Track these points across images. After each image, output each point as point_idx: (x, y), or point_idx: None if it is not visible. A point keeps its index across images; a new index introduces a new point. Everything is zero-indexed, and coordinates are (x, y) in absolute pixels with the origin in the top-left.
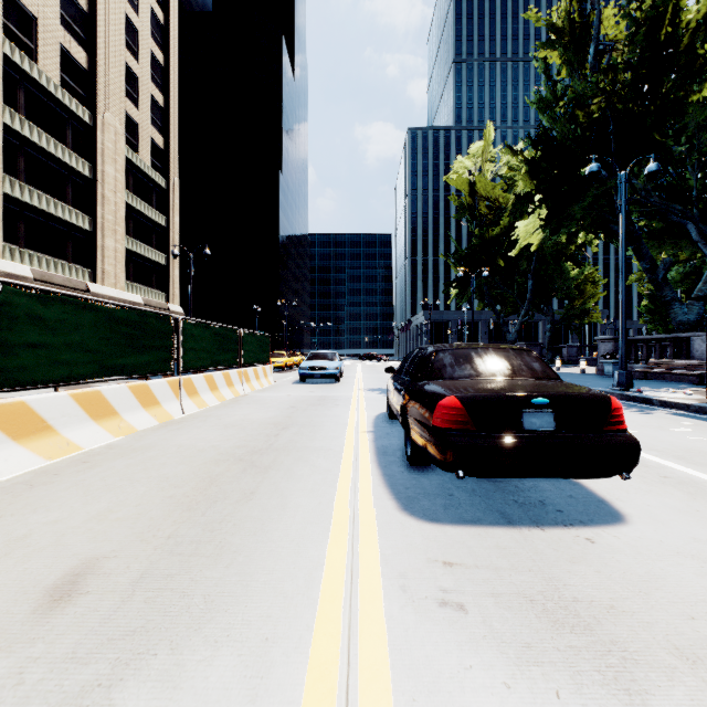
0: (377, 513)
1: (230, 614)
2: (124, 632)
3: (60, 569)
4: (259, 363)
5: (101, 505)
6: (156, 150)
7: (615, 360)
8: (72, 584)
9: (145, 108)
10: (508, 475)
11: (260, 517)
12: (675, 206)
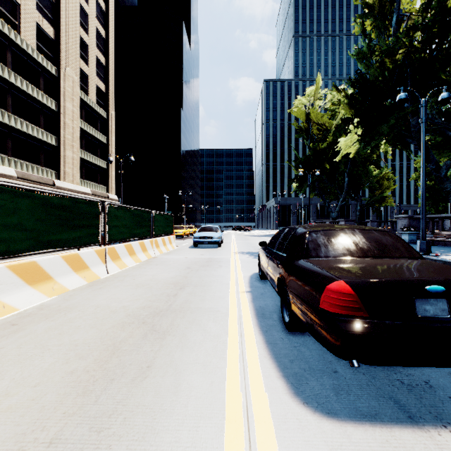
0: (269, 400)
1: None
2: None
3: None
4: (165, 234)
5: (1, 384)
6: (100, 93)
7: (410, 232)
8: None
9: (93, 66)
10: (405, 365)
11: (152, 406)
12: None
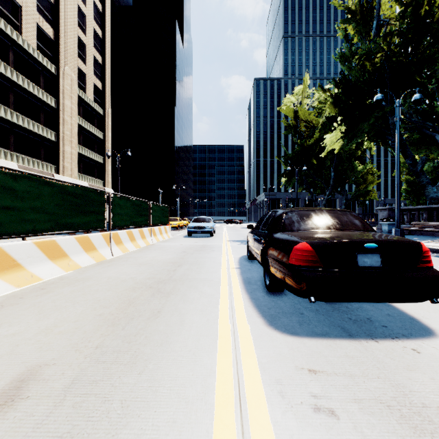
0: (250, 327)
1: (142, 419)
2: (52, 438)
3: (9, 375)
4: (162, 224)
5: (49, 321)
6: (97, 91)
7: (389, 222)
8: (16, 390)
9: (90, 65)
10: (348, 300)
11: (164, 331)
12: (428, 123)
